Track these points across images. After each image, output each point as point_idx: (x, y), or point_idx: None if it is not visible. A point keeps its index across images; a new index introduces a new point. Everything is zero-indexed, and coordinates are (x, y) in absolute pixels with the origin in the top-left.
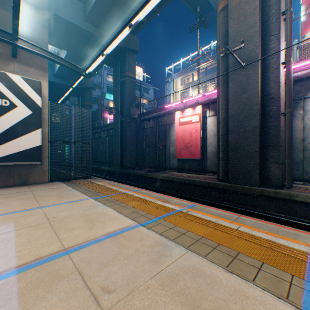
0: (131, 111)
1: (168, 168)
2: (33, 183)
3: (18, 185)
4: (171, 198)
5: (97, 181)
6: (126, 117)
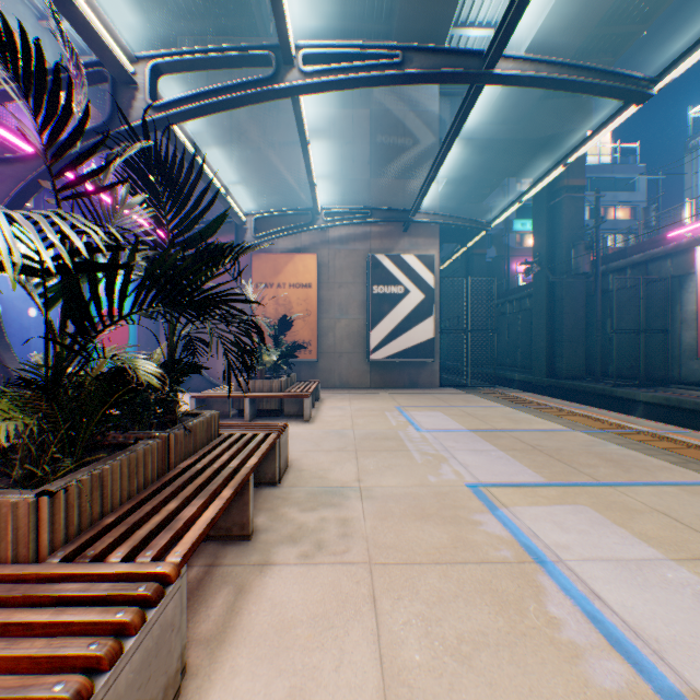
0: (573, 260)
1: (676, 381)
2: (422, 386)
3: (407, 387)
4: (641, 421)
5: (506, 391)
6: (560, 274)
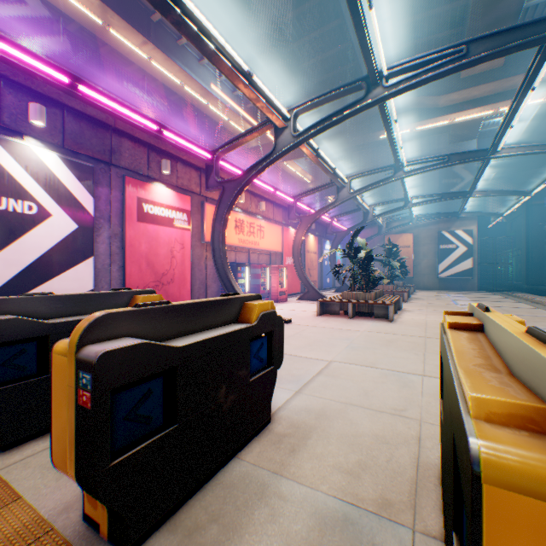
0: None
1: None
2: (466, 290)
3: (458, 290)
4: None
5: (513, 293)
6: None
